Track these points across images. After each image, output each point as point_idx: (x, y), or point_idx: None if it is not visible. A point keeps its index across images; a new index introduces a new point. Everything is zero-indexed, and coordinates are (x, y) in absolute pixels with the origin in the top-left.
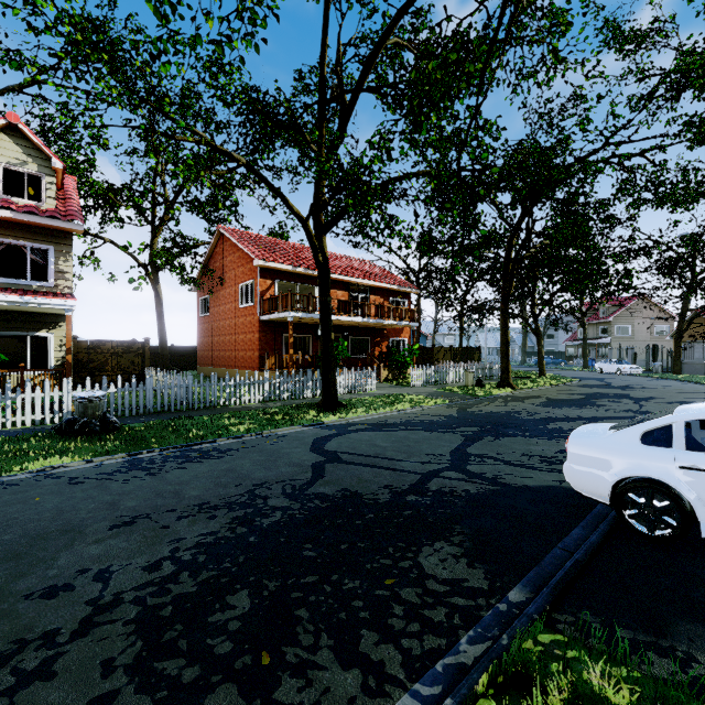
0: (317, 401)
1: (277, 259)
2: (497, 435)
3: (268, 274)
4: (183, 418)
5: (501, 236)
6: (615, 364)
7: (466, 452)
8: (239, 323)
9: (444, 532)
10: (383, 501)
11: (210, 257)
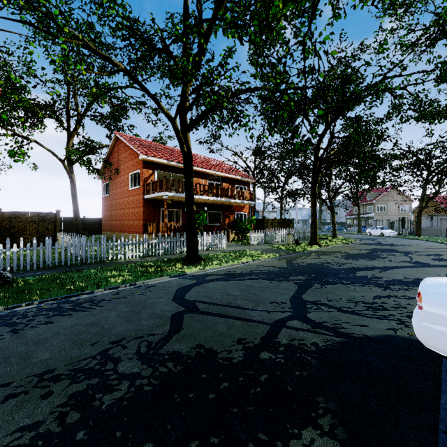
0: (184, 256)
1: (156, 155)
2: (322, 283)
3: (150, 166)
4: (74, 271)
5: (311, 142)
6: (379, 229)
7: (302, 299)
8: (129, 200)
9: (308, 410)
10: (238, 361)
11: (110, 154)
